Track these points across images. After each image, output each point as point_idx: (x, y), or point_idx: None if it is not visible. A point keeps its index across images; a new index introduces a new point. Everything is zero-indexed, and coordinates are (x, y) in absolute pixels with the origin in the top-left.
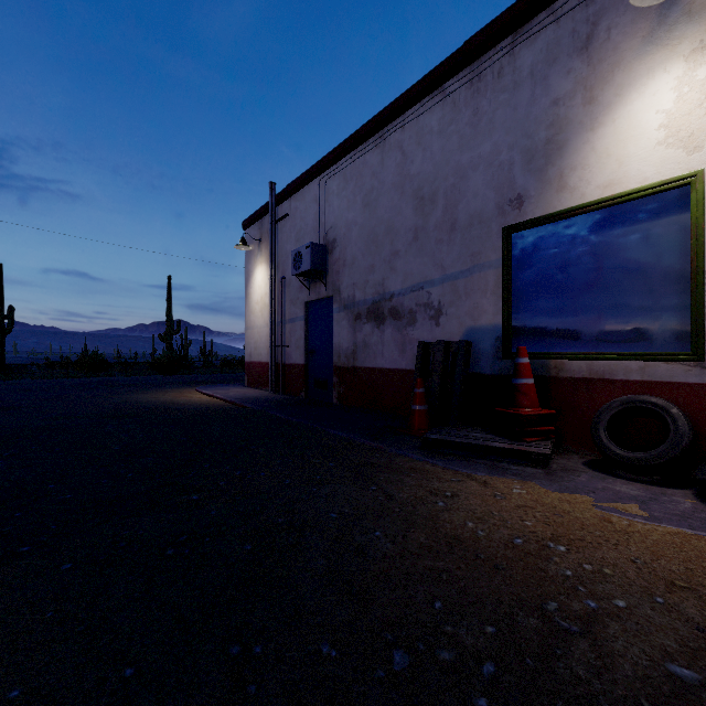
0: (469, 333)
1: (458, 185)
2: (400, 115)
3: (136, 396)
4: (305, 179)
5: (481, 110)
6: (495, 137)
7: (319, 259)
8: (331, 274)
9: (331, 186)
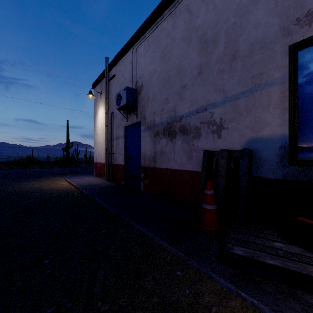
0: (250, 143)
1: (239, 22)
2: None
3: (22, 184)
4: (124, 50)
5: None
6: None
7: (132, 98)
8: (139, 107)
9: (139, 51)
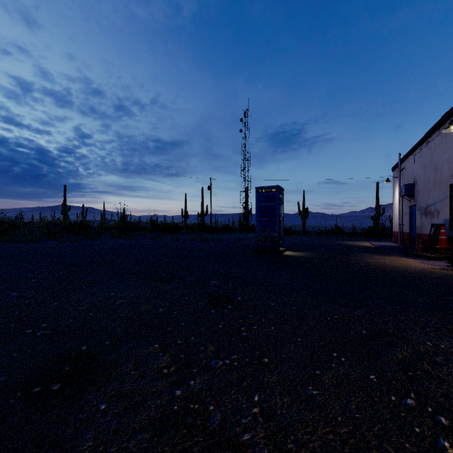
0: (444, 221)
1: (442, 167)
2: (430, 136)
3: (344, 242)
4: (407, 154)
5: (446, 141)
6: (448, 152)
7: (409, 190)
8: (415, 195)
9: (415, 159)
